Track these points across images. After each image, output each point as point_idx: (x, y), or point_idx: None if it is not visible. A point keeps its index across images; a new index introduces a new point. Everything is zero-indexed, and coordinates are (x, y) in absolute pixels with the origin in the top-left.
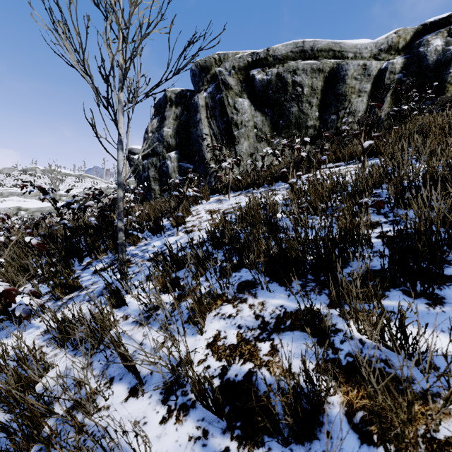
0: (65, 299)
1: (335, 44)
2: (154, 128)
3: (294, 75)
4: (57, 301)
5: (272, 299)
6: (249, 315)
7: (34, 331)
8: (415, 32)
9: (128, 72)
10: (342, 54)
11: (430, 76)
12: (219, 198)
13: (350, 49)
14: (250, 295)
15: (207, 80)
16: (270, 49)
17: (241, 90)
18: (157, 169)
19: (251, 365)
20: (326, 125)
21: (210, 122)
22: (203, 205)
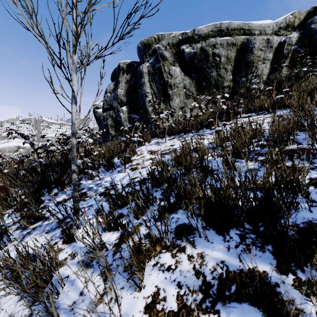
0: (30, 228)
1: (245, 24)
2: (111, 90)
3: (214, 49)
4: (23, 230)
5: (211, 250)
6: (189, 270)
7: None
8: (307, 13)
9: (79, 36)
10: (250, 31)
11: None
12: (158, 140)
13: (257, 28)
14: (188, 243)
15: (149, 54)
16: (195, 30)
17: (174, 60)
18: (113, 119)
19: None
20: (238, 85)
21: (151, 84)
22: (145, 146)
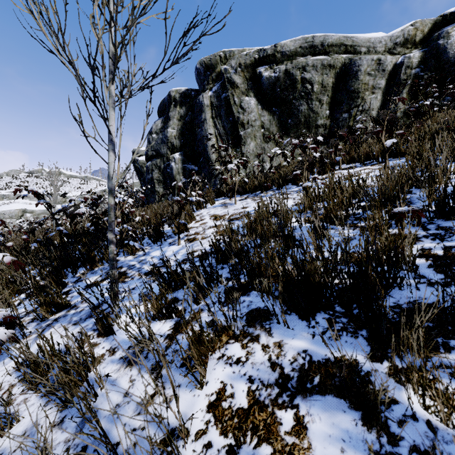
0: (50, 319)
1: (346, 39)
2: (158, 129)
3: (304, 72)
4: (42, 322)
5: (292, 338)
6: (263, 362)
7: (9, 362)
8: (434, 24)
9: (119, 60)
10: (354, 48)
11: (450, 70)
12: (225, 201)
13: (363, 43)
14: (263, 331)
15: (213, 79)
16: (277, 45)
17: (247, 88)
18: (161, 170)
19: (269, 450)
20: (337, 124)
21: (215, 122)
22: (207, 210)
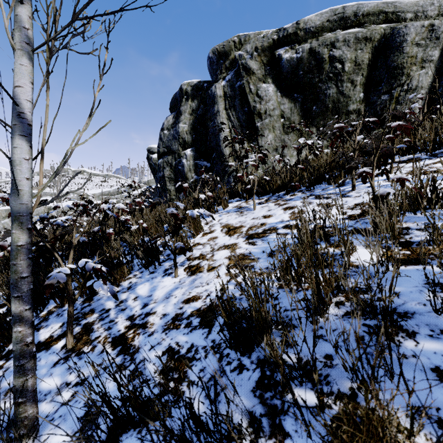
0: None
1: (387, 5)
2: (169, 125)
3: (332, 49)
4: None
5: None
6: None
7: None
8: None
9: None
10: (397, 15)
11: None
12: (240, 204)
13: (409, 8)
14: None
15: (226, 67)
16: (300, 22)
17: (264, 74)
18: (173, 168)
19: None
20: (374, 108)
21: (228, 114)
22: (218, 216)
